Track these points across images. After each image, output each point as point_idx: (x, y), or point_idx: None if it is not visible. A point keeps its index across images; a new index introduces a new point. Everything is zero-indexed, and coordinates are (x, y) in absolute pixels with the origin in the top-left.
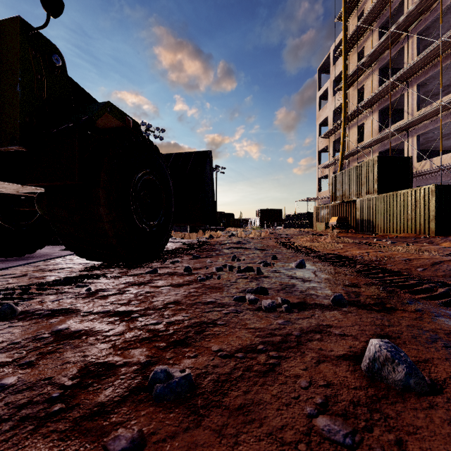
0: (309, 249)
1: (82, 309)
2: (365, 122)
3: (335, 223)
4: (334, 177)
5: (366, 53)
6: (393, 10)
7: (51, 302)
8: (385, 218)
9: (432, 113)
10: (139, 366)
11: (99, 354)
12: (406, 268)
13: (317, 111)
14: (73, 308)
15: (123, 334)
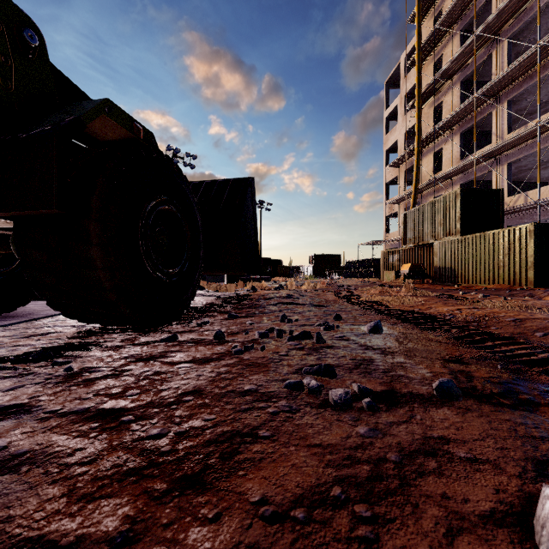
0: (381, 305)
1: (46, 405)
2: (443, 148)
3: (407, 272)
4: (406, 215)
5: (445, 63)
6: (478, 10)
7: (2, 392)
8: (470, 265)
9: (527, 136)
10: (105, 548)
11: (36, 515)
12: (519, 333)
13: (384, 134)
14: (32, 403)
15: (96, 461)
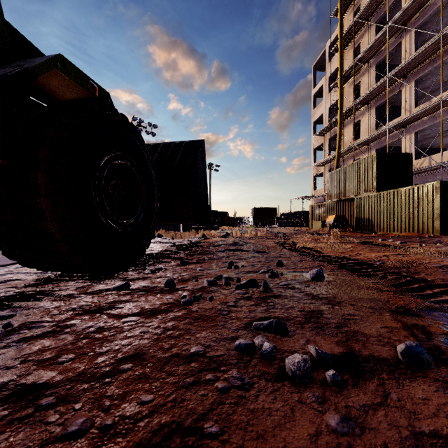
0: (316, 252)
1: None
2: (361, 120)
3: (332, 222)
4: (331, 175)
5: (362, 50)
6: (390, 5)
7: None
8: (384, 216)
9: (431, 109)
10: None
11: None
12: None
13: (312, 109)
14: None
15: None
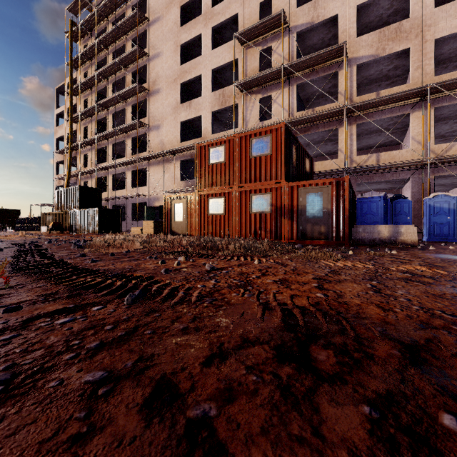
0: None
1: None
2: (88, 154)
3: (51, 227)
4: (57, 192)
5: (89, 105)
6: (103, 89)
7: None
8: (82, 224)
9: (115, 165)
10: None
11: None
12: (17, 241)
13: (55, 126)
14: None
15: None
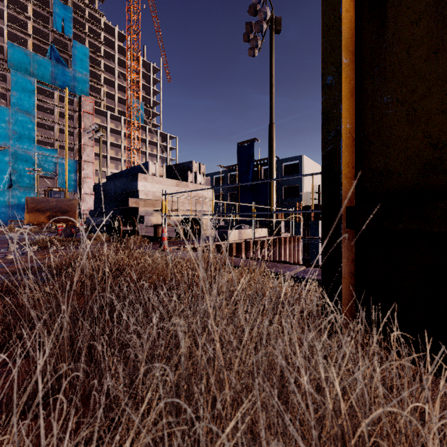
0: None
1: None
2: None
3: None
4: None
5: None
6: None
7: None
8: None
9: None
10: None
11: None
12: None
13: None
14: None
15: None
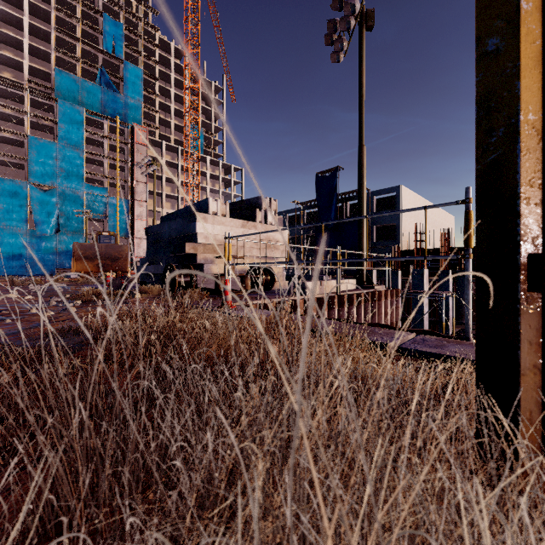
0: None
1: None
2: None
3: None
4: None
5: None
6: None
7: None
8: None
9: None
10: None
11: None
12: None
13: None
14: None
15: None
